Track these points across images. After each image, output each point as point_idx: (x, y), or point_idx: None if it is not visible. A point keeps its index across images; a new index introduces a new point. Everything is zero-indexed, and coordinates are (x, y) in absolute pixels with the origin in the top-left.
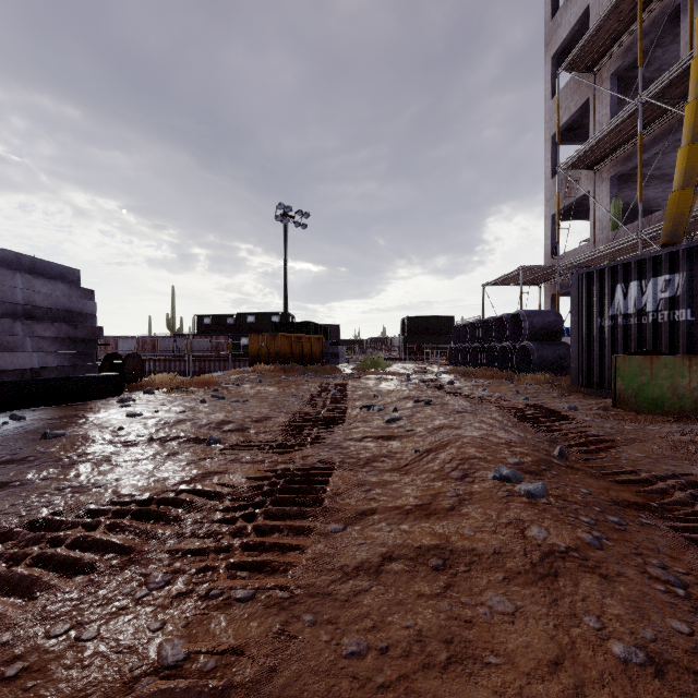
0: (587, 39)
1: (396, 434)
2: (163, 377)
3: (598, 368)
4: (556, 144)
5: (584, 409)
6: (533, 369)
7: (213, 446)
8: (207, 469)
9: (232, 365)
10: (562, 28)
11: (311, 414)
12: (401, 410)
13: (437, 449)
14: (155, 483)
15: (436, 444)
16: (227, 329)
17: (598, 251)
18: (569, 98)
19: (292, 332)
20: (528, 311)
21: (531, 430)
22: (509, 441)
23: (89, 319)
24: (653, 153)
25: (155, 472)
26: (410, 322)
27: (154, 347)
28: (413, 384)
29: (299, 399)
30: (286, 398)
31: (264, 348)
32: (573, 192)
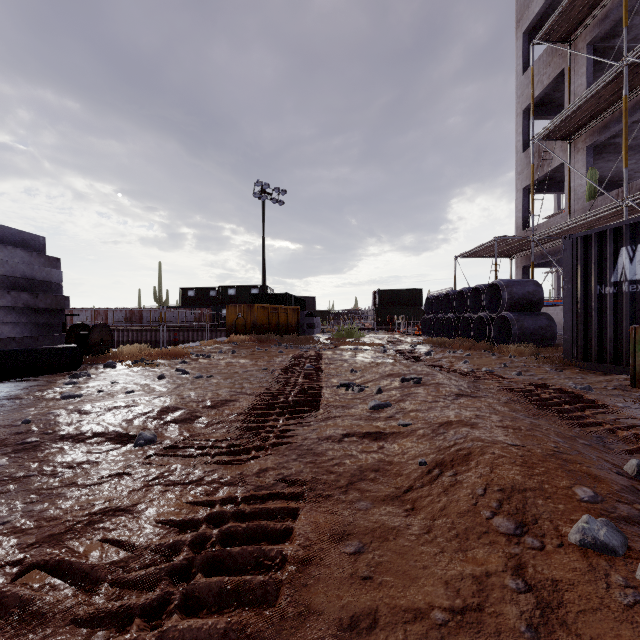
0: (564, 7)
1: (386, 430)
2: (131, 349)
3: (597, 339)
4: (527, 118)
5: (597, 388)
6: (513, 340)
7: (141, 448)
8: (107, 501)
9: (214, 335)
10: (534, 3)
11: (278, 397)
12: (387, 391)
13: (455, 464)
14: (0, 541)
15: (450, 453)
16: (210, 301)
17: (577, 220)
18: (542, 71)
19: (269, 303)
20: (506, 281)
21: (560, 422)
22: (557, 449)
23: (54, 288)
24: (634, 120)
25: (23, 508)
26: (381, 294)
27: (141, 318)
28: (390, 355)
29: (269, 375)
30: (256, 372)
31: (241, 319)
32: (545, 164)
